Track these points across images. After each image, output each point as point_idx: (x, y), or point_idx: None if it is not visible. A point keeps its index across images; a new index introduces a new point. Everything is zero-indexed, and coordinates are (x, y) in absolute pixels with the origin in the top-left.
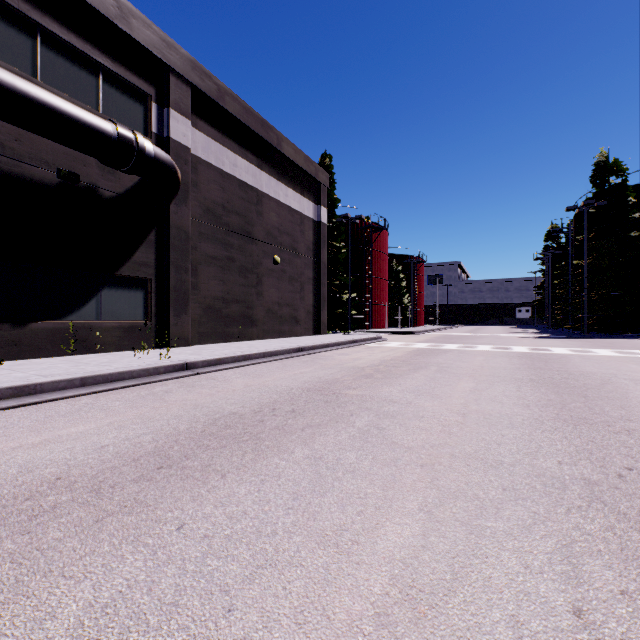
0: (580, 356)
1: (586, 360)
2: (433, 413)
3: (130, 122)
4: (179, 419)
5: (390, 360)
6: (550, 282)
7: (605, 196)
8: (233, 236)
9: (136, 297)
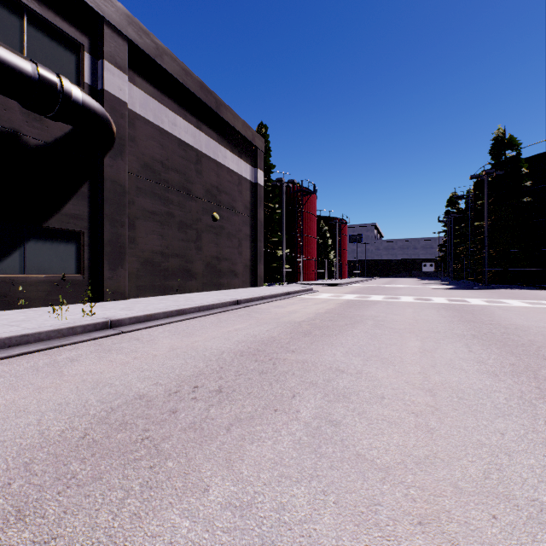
0: (498, 307)
1: (507, 311)
2: (393, 390)
3: (60, 70)
4: (60, 411)
5: (325, 313)
6: (452, 241)
7: (502, 167)
8: (172, 192)
9: (67, 250)
